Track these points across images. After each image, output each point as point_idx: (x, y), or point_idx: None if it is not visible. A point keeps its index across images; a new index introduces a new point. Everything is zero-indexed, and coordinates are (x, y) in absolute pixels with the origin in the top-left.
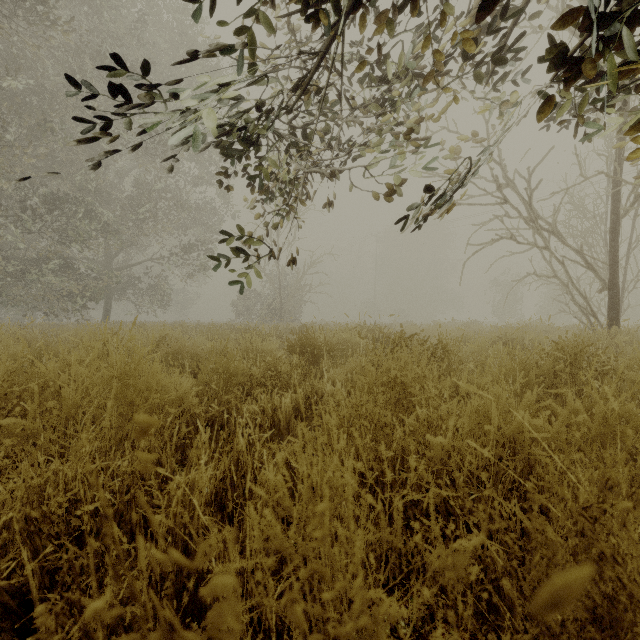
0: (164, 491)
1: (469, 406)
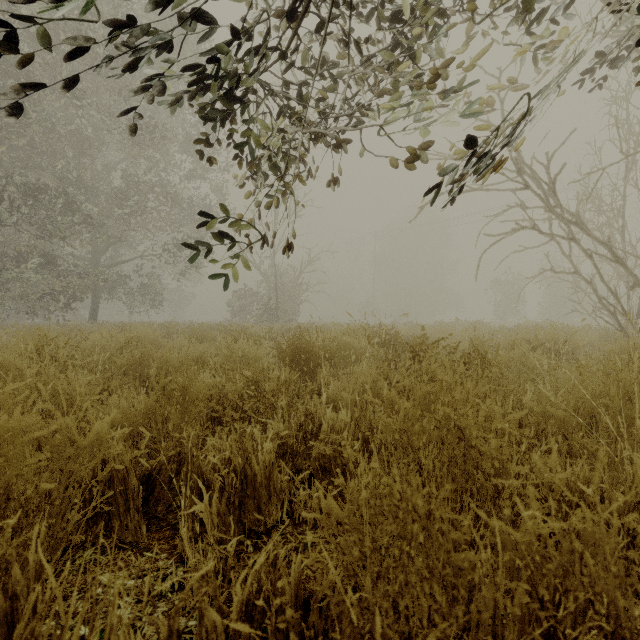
0: None
1: None
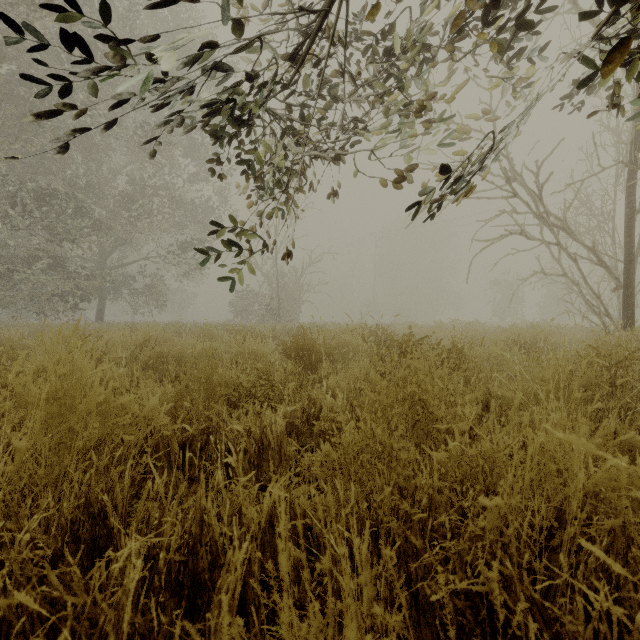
0: (90, 572)
1: (531, 446)
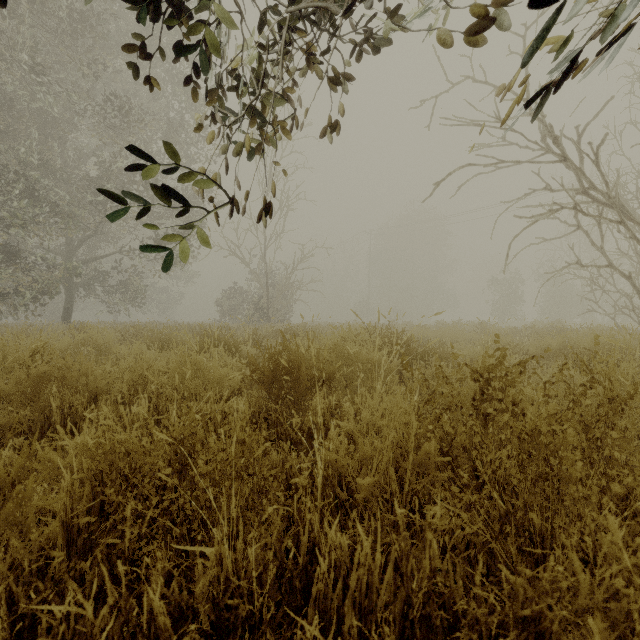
0: None
1: None
